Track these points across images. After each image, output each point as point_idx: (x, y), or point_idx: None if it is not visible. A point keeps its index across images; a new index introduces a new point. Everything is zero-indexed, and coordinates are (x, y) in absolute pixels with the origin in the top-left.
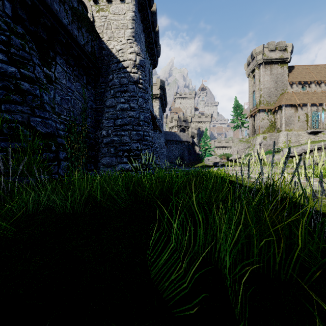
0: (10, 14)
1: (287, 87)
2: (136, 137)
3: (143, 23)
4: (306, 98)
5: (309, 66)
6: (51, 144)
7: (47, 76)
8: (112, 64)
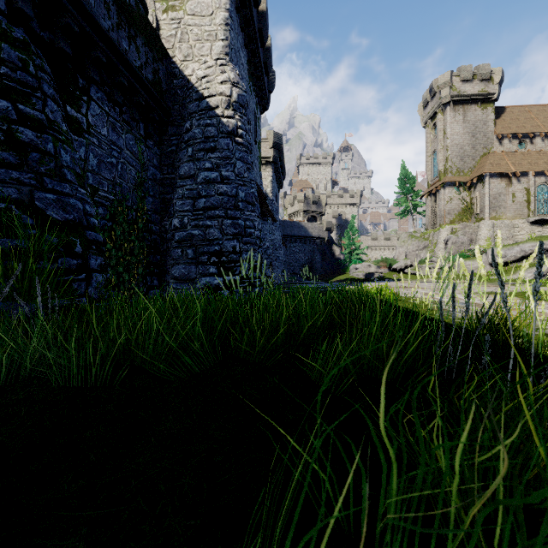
0: (4, 7)
1: (493, 144)
2: (232, 229)
3: (244, 31)
4: (526, 161)
5: (531, 107)
6: (74, 242)
7: (73, 121)
8: (190, 103)
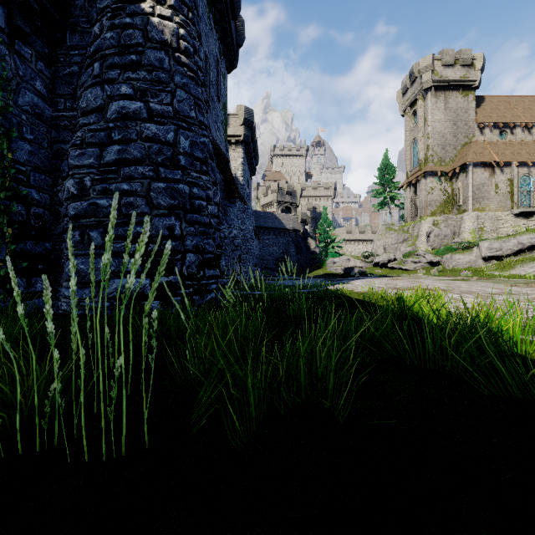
0: None
1: (474, 133)
2: (167, 199)
3: None
4: (509, 151)
5: (509, 98)
6: None
7: None
8: None
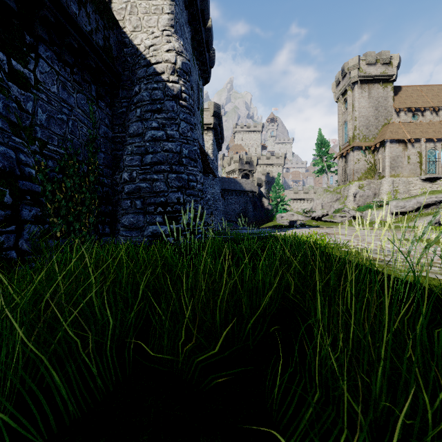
0: None
1: (392, 116)
2: (177, 183)
3: (188, 9)
4: (419, 130)
5: (422, 87)
6: (3, 192)
7: (19, 75)
8: (138, 69)
